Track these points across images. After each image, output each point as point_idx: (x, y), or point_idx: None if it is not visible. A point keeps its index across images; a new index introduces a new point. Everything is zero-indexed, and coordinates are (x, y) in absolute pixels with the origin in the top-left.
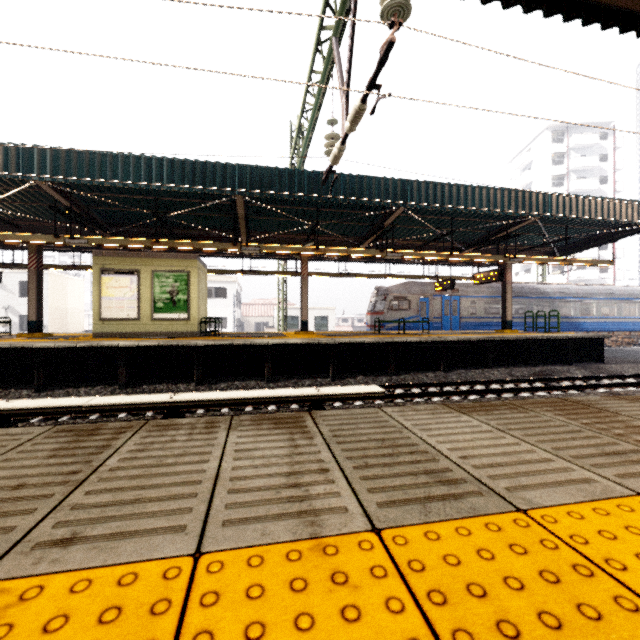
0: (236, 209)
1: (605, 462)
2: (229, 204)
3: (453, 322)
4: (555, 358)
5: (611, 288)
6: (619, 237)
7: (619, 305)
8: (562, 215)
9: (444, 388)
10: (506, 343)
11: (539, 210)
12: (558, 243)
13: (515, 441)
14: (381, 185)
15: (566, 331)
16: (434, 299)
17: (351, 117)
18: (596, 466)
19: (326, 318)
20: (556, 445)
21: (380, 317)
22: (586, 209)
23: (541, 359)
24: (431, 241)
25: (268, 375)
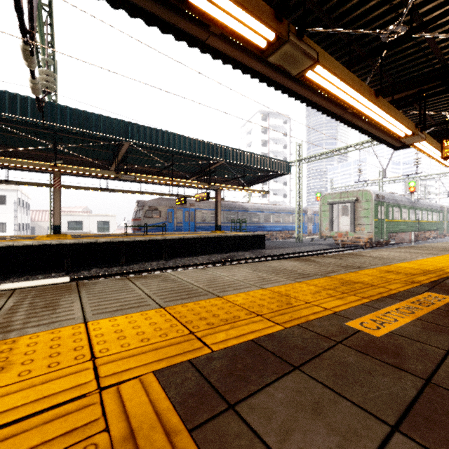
0: None
1: None
2: None
3: (191, 226)
4: (240, 247)
5: (279, 207)
6: (271, 178)
7: (283, 216)
8: (235, 161)
9: (155, 272)
10: (209, 239)
11: (222, 156)
12: (245, 179)
13: None
14: (106, 122)
15: (257, 231)
16: (178, 210)
17: (22, 54)
18: None
19: (108, 223)
20: None
21: (138, 222)
22: (249, 159)
23: (232, 248)
24: (162, 169)
25: None
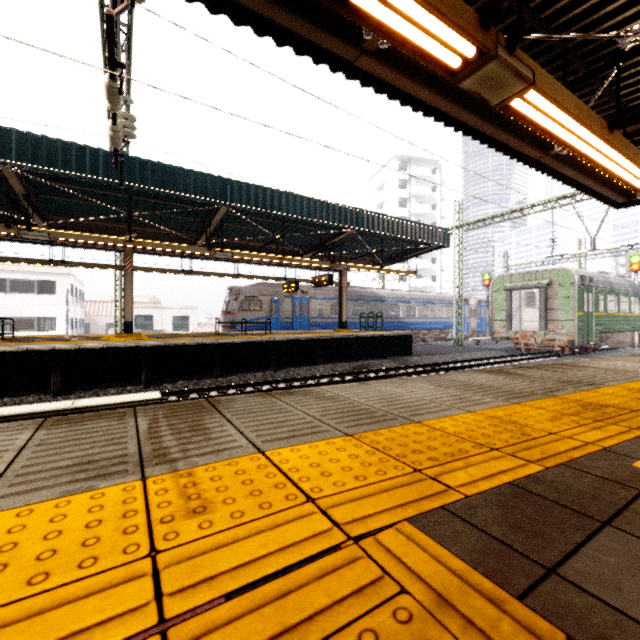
0: (8, 182)
1: (43, 477)
2: (2, 175)
3: (303, 322)
4: (376, 353)
5: (428, 294)
6: (421, 253)
7: (434, 308)
8: (371, 230)
9: (263, 387)
10: (332, 341)
11: (353, 224)
12: (382, 254)
13: (1, 461)
14: (198, 180)
15: (396, 330)
16: (285, 300)
17: (105, 93)
18: (16, 484)
19: (187, 318)
20: (43, 460)
21: (232, 317)
22: (390, 227)
23: (364, 355)
24: (268, 243)
25: (56, 387)
